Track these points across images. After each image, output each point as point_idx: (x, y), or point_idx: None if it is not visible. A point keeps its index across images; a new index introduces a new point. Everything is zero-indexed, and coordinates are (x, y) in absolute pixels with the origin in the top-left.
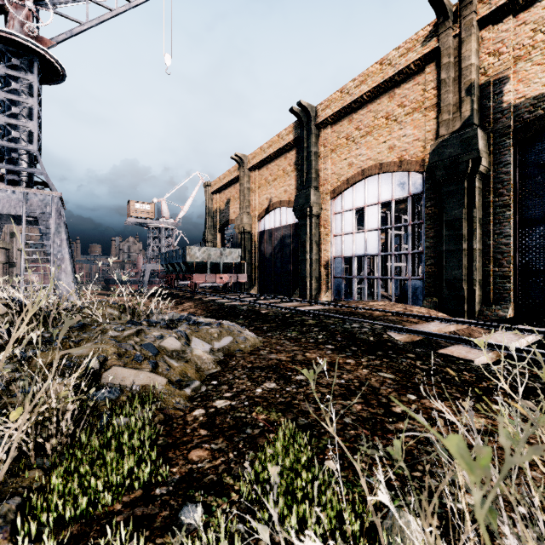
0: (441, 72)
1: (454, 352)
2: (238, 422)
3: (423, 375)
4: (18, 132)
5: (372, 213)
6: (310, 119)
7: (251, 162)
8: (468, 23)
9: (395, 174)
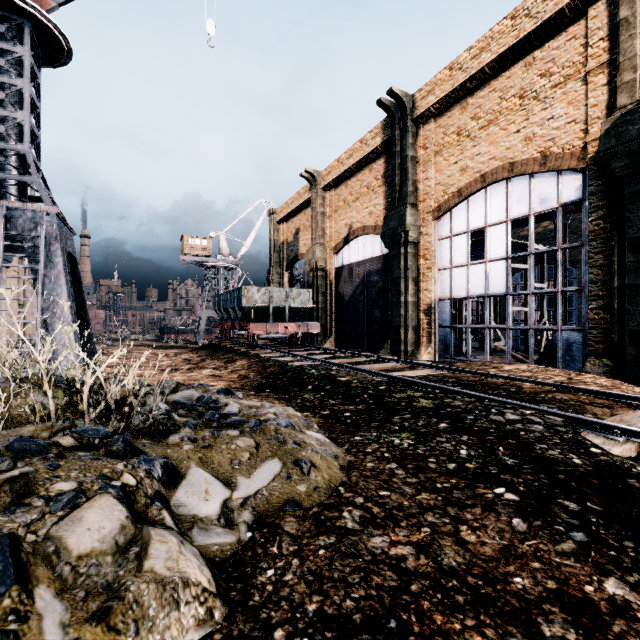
0: (620, 8)
1: None
2: None
3: None
4: (2, 125)
5: (497, 235)
6: (405, 113)
7: (326, 179)
8: None
9: (535, 176)
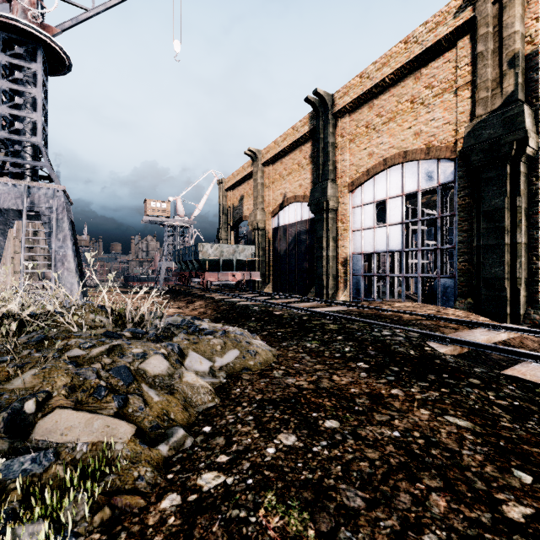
0: (478, 45)
1: (527, 375)
2: (233, 537)
3: (510, 419)
4: (21, 123)
5: (395, 205)
6: (327, 108)
7: (265, 156)
8: None
9: (422, 162)
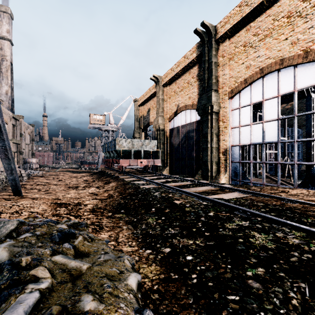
0: None
1: None
2: None
3: None
4: None
5: (271, 105)
6: (211, 36)
7: (164, 80)
8: None
9: (298, 66)
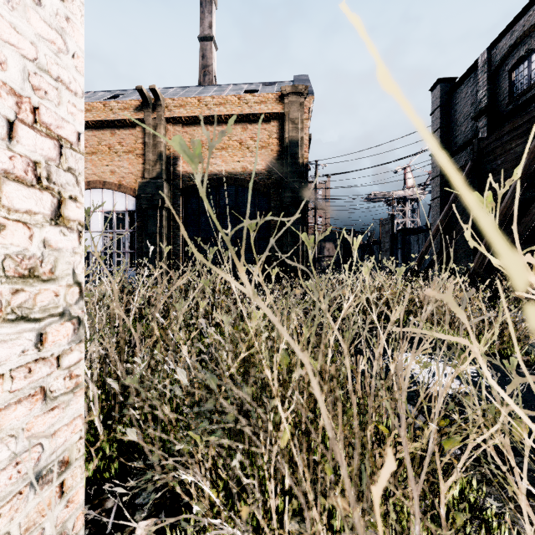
0: (145, 137)
1: None
2: None
3: None
4: None
5: (97, 218)
6: None
7: None
8: (160, 116)
9: (116, 192)
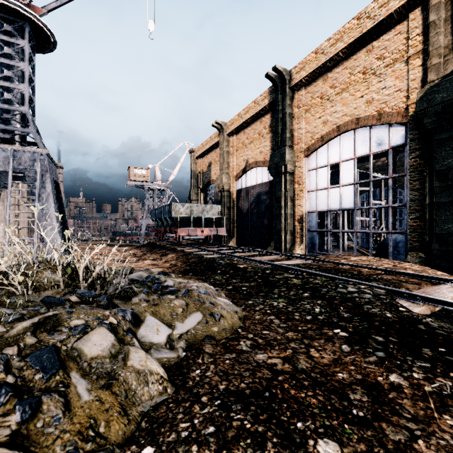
0: (430, 14)
1: None
2: None
3: None
4: (10, 94)
5: (348, 168)
6: (284, 83)
7: (230, 128)
8: None
9: (373, 127)
